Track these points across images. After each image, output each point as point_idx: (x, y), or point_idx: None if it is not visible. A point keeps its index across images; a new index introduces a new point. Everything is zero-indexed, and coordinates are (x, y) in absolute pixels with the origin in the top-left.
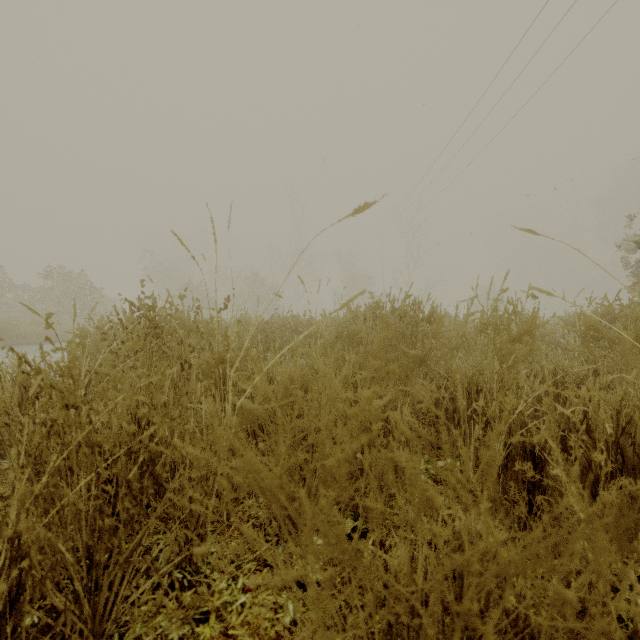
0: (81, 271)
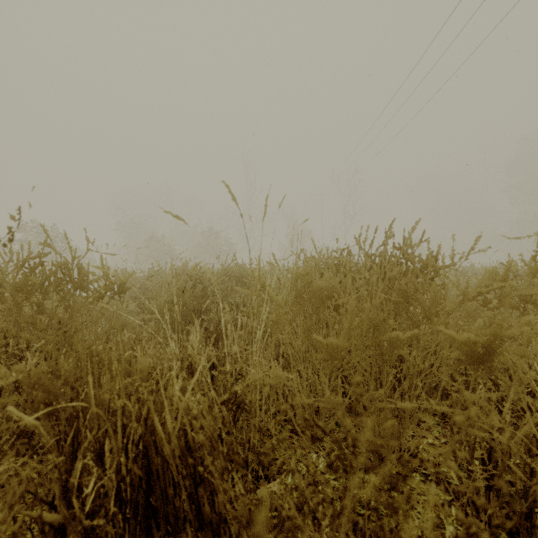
0: (54, 225)
